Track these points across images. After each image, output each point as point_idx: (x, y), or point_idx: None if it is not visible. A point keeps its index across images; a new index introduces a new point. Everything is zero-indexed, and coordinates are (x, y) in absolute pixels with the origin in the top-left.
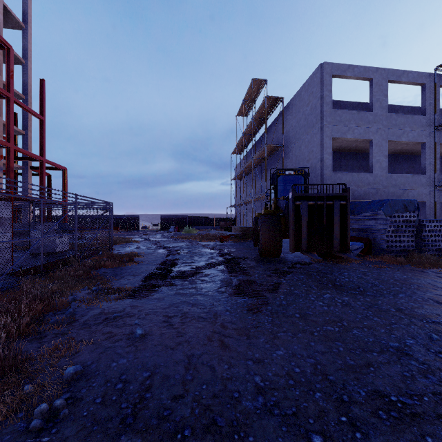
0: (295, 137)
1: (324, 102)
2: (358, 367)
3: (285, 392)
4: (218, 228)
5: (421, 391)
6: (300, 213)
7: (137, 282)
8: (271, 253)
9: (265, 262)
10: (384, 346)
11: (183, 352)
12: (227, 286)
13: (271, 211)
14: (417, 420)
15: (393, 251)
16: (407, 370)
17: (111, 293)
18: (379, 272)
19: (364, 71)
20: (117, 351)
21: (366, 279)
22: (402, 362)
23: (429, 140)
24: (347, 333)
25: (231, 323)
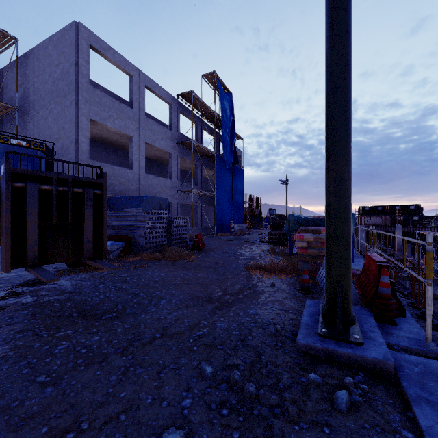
0: (38, 102)
1: (80, 72)
2: None
3: None
4: None
5: None
6: (25, 203)
7: None
8: None
9: None
10: None
11: None
12: None
13: None
14: None
15: (150, 248)
16: None
17: None
18: (139, 274)
19: (125, 63)
20: None
21: (126, 288)
22: None
23: (174, 152)
24: None
25: None
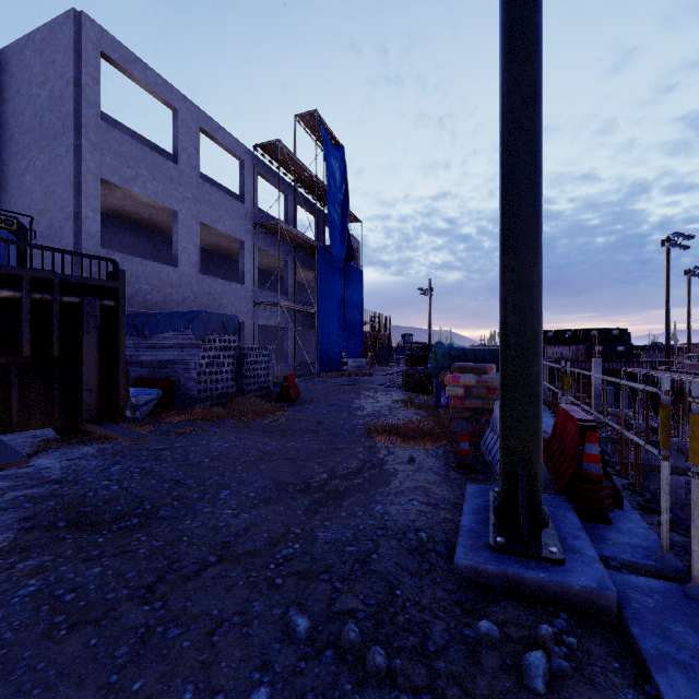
0: (7, 147)
1: (84, 97)
2: None
3: None
4: None
5: None
6: None
7: None
8: None
9: None
10: None
11: None
12: None
13: None
14: None
15: (208, 398)
16: None
17: None
18: (186, 445)
19: (164, 87)
20: None
21: (160, 472)
22: None
23: (249, 240)
24: None
25: None
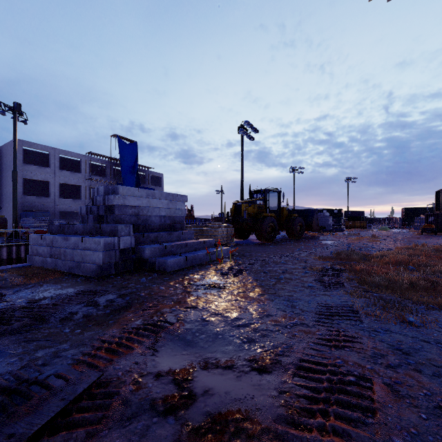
0: (5, 169)
1: (18, 159)
2: None
3: None
4: None
5: None
6: None
7: None
8: None
9: None
10: None
11: None
12: None
13: None
14: None
15: None
16: None
17: None
18: None
19: (45, 148)
20: None
21: None
22: None
23: (84, 184)
24: None
25: None
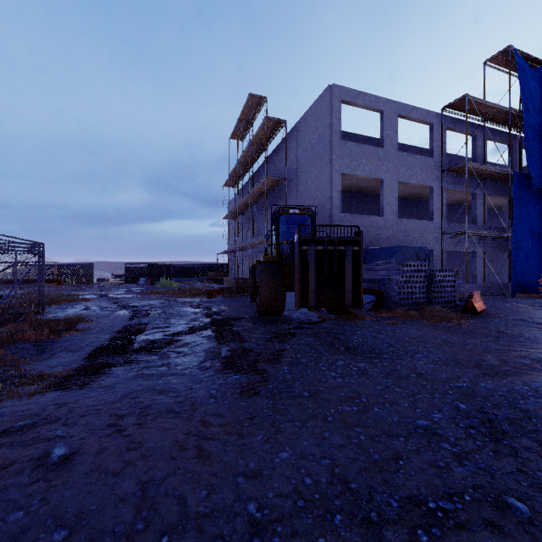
0: (300, 169)
1: (333, 131)
2: (384, 462)
3: (293, 523)
4: (206, 280)
5: (460, 486)
6: (308, 261)
7: (76, 362)
8: (272, 311)
9: (265, 322)
10: (411, 426)
11: (135, 478)
12: (214, 358)
13: (272, 258)
14: (463, 534)
15: (405, 304)
16: (440, 458)
17: (25, 384)
18: (393, 329)
19: (375, 101)
20: (9, 497)
21: (381, 338)
22: (434, 446)
23: (437, 184)
24: (367, 413)
25: (215, 416)
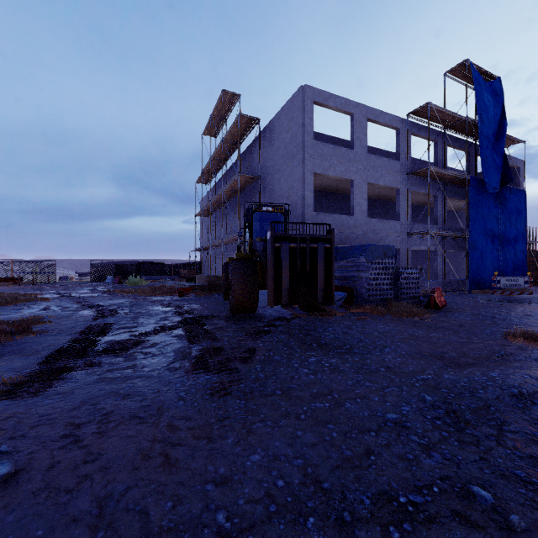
0: (273, 168)
1: (306, 131)
2: (356, 458)
3: (264, 531)
4: (178, 278)
5: (429, 478)
6: (280, 258)
7: (29, 367)
8: (245, 309)
9: (238, 320)
10: (381, 420)
11: (91, 494)
12: (184, 359)
13: (245, 255)
14: (433, 528)
15: (374, 301)
16: (409, 450)
17: None
18: (363, 324)
19: (345, 104)
20: None
21: (351, 334)
22: (403, 439)
23: (403, 186)
24: (339, 408)
25: (184, 419)
